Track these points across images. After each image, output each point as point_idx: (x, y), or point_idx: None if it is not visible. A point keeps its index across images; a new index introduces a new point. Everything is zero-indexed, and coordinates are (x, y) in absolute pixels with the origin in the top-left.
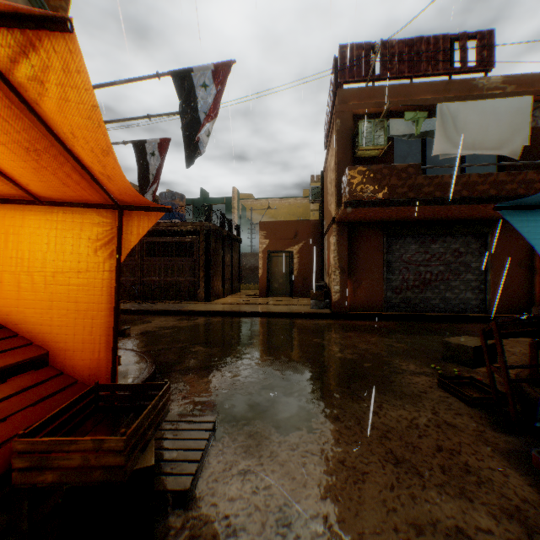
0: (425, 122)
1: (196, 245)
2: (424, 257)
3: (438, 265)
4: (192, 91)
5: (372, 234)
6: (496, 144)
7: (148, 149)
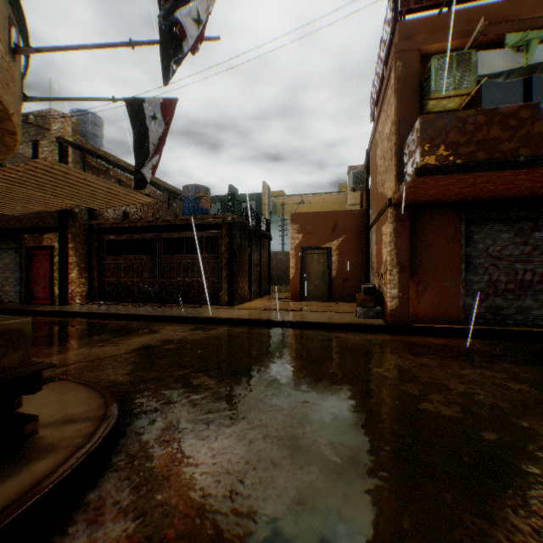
0: (535, 51)
1: (218, 241)
2: (522, 250)
3: (542, 261)
4: None
5: (443, 219)
6: None
7: (146, 111)
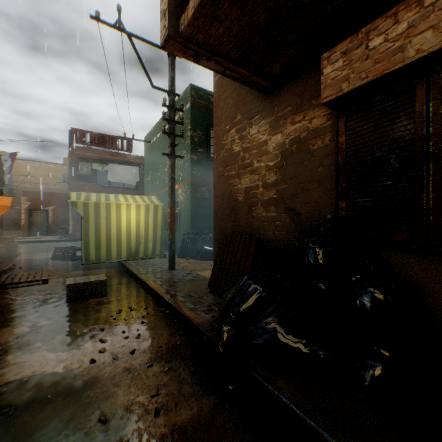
0: (107, 167)
1: None
2: None
3: None
4: (2, 162)
5: None
6: (128, 180)
7: None
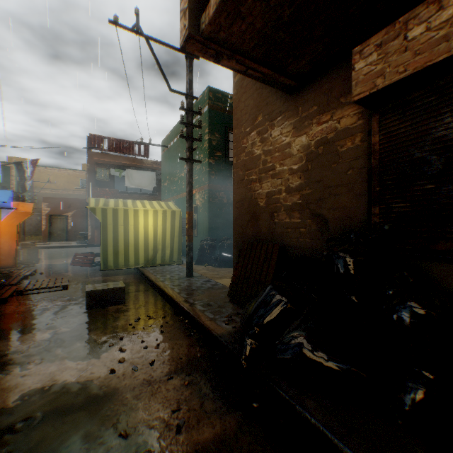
0: (125, 172)
1: None
2: None
3: None
4: (24, 169)
5: None
6: (145, 186)
7: None
